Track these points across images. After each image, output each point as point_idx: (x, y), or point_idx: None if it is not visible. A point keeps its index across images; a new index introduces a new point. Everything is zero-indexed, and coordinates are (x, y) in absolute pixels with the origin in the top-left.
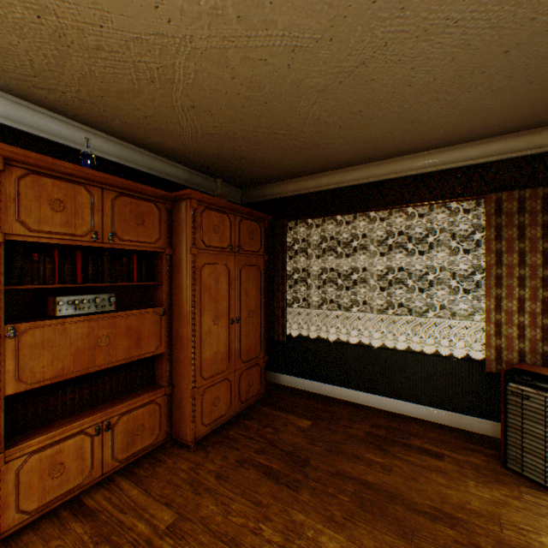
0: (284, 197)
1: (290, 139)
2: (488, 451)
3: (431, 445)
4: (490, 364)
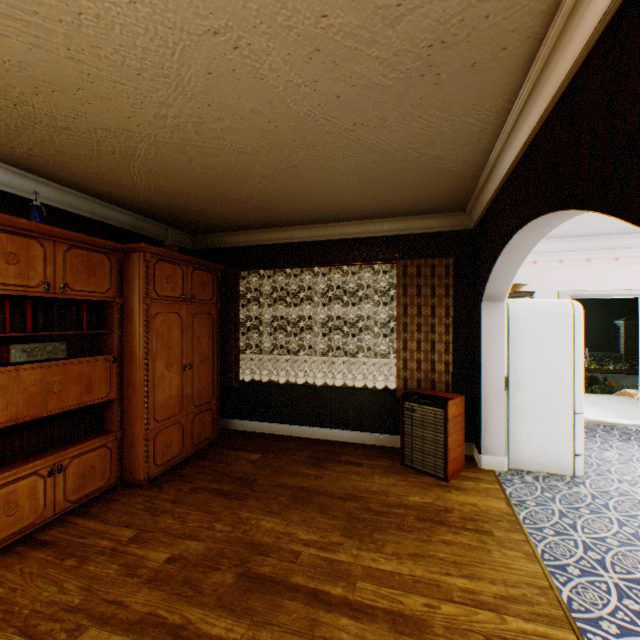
0: (238, 246)
1: (241, 202)
2: (396, 457)
3: (357, 458)
4: (400, 391)
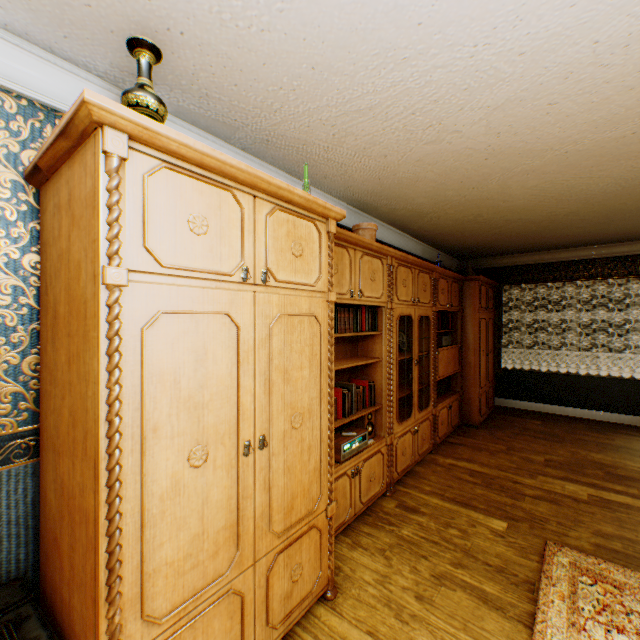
0: (497, 267)
1: (535, 240)
2: None
3: (633, 433)
4: None
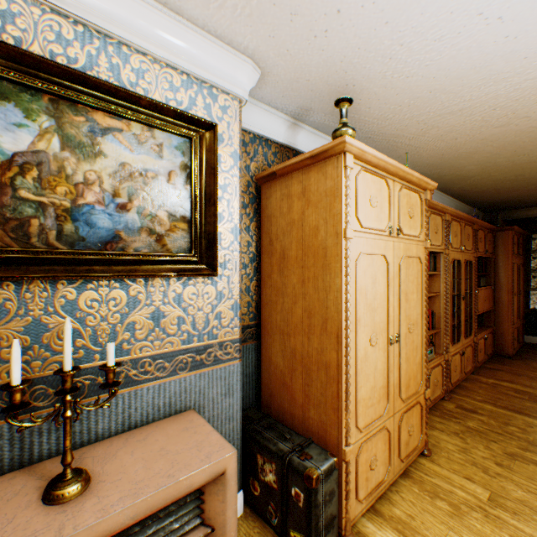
0: (524, 218)
1: None
2: None
3: None
4: None
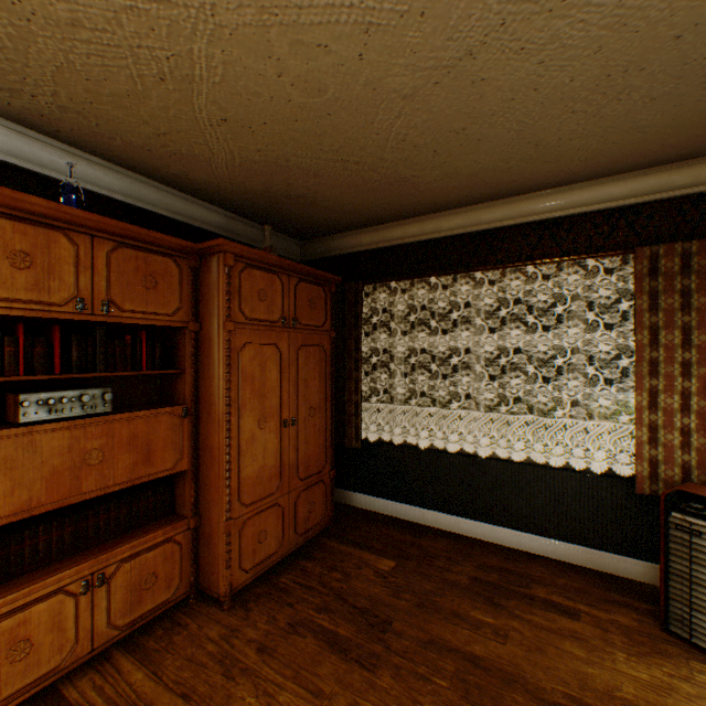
0: (359, 252)
1: (365, 169)
2: (640, 605)
3: (562, 597)
4: (641, 483)
